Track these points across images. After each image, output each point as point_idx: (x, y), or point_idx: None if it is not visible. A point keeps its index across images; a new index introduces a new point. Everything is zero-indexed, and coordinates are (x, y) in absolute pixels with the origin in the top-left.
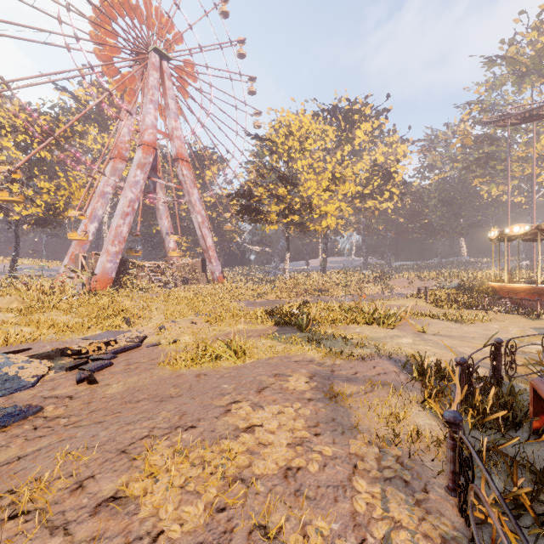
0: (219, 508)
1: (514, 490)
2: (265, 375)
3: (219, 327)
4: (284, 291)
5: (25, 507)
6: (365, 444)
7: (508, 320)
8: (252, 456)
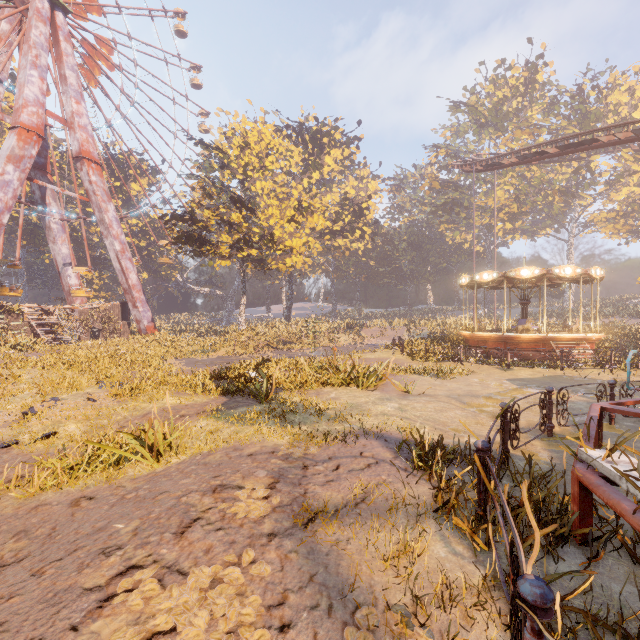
0: None
1: None
2: (197, 491)
3: (134, 404)
4: (239, 344)
5: None
6: (371, 630)
7: (484, 371)
8: None
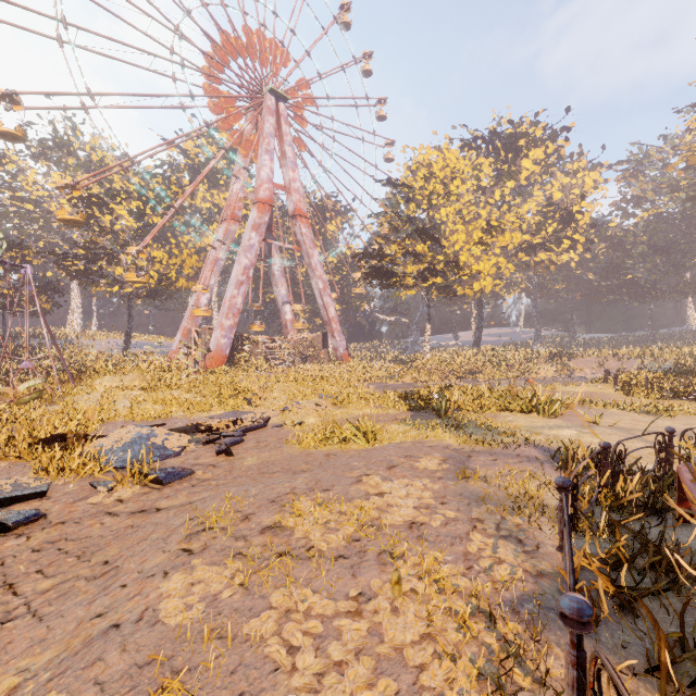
0: (355, 540)
1: (617, 547)
2: (396, 456)
3: (346, 410)
4: (423, 372)
5: (214, 524)
6: (489, 513)
7: None
8: (382, 513)
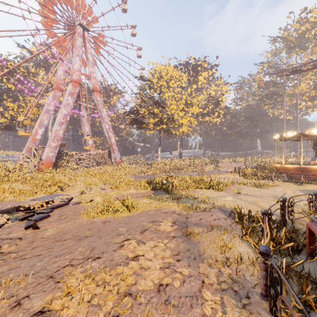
0: (114, 316)
1: (304, 295)
2: (146, 221)
3: (118, 192)
4: (157, 169)
5: None
6: (209, 265)
7: (286, 185)
8: (137, 277)
